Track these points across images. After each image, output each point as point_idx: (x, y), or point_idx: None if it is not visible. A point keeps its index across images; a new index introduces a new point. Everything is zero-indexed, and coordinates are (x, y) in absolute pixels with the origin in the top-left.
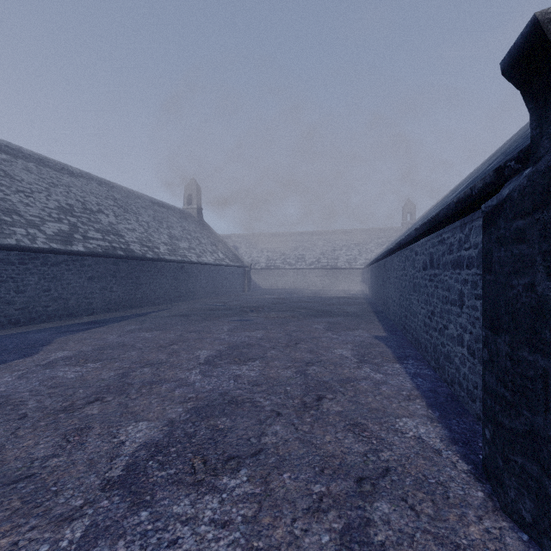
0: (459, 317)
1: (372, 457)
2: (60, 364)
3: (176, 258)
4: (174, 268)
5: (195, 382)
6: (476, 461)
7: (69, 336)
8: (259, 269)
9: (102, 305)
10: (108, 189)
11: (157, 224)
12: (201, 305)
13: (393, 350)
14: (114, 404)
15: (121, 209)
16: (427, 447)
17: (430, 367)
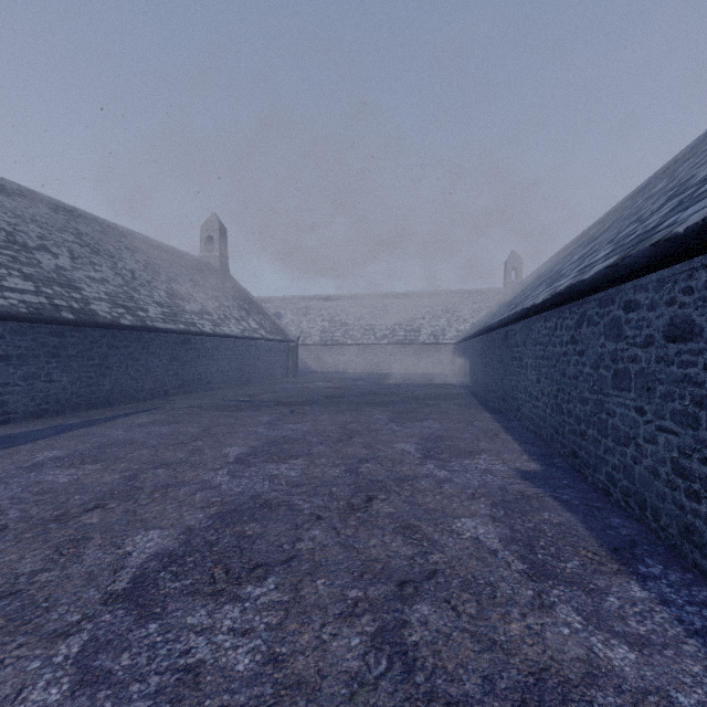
0: None
1: None
2: None
3: (175, 327)
4: (172, 342)
5: None
6: None
7: None
8: (311, 345)
9: (29, 405)
10: (68, 218)
11: (149, 274)
12: (214, 400)
13: (583, 520)
14: None
15: (87, 249)
16: None
17: None
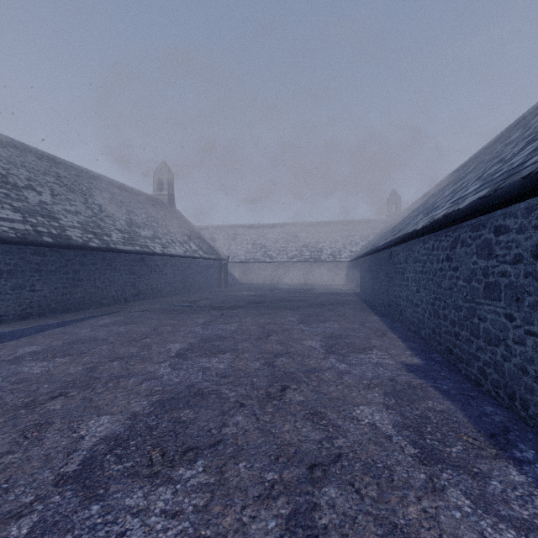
0: None
1: None
2: None
3: (132, 248)
4: (130, 260)
5: None
6: None
7: None
8: (238, 263)
9: (17, 309)
10: (50, 165)
11: (113, 208)
12: (162, 305)
13: (461, 408)
14: None
15: (65, 188)
16: None
17: None
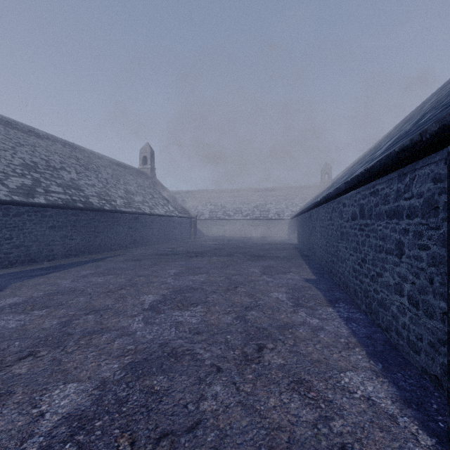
0: (397, 266)
1: (323, 429)
2: (6, 312)
3: (131, 210)
4: (129, 218)
5: (137, 331)
6: (438, 432)
7: (25, 281)
8: (203, 220)
9: (63, 251)
10: (71, 150)
11: (114, 180)
12: (153, 250)
13: (323, 293)
14: (46, 359)
15: (83, 167)
16: (380, 411)
17: (361, 310)
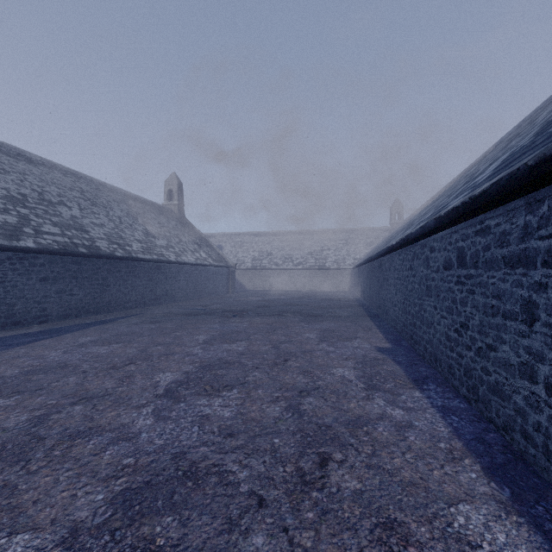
0: (524, 337)
1: None
2: None
3: (151, 257)
4: (149, 268)
5: (142, 432)
6: None
7: None
8: (245, 270)
9: (59, 310)
10: (74, 180)
11: (130, 219)
12: (179, 309)
13: (404, 369)
14: None
15: (89, 202)
16: None
17: (460, 395)
